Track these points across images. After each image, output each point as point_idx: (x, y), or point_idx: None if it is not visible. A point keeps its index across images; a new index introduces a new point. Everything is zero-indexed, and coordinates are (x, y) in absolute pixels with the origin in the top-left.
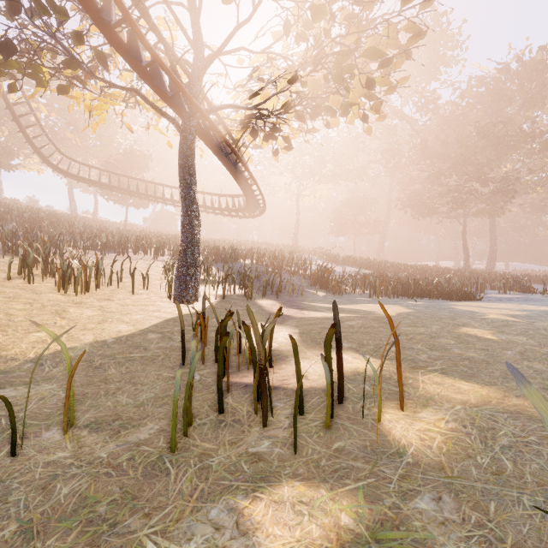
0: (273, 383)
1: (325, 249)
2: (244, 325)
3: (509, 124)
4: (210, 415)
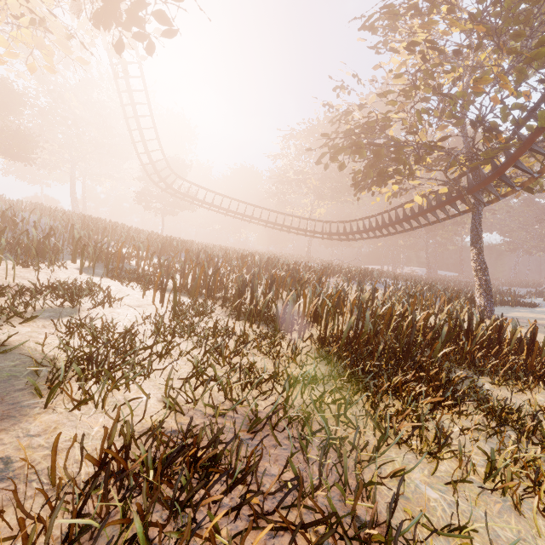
0: None
1: (344, 261)
2: None
3: None
4: None
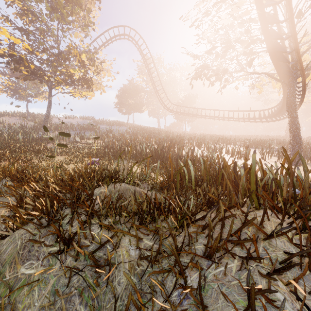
0: None
1: None
2: None
3: None
4: None
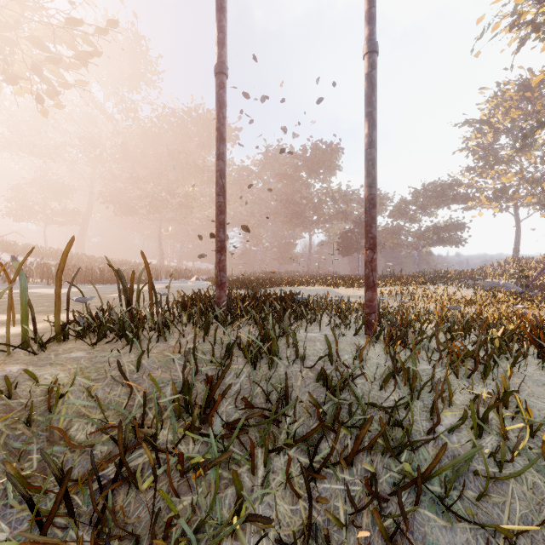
0: None
1: None
2: None
3: (190, 156)
4: None
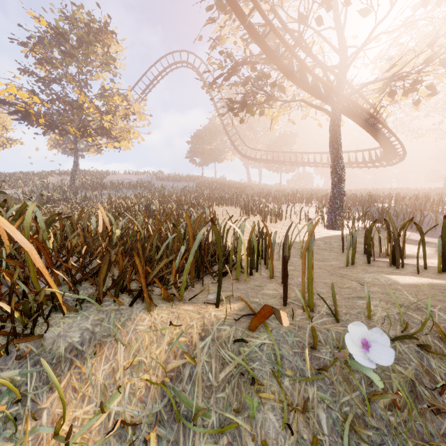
0: (405, 263)
1: None
2: (384, 221)
3: None
4: (364, 264)
